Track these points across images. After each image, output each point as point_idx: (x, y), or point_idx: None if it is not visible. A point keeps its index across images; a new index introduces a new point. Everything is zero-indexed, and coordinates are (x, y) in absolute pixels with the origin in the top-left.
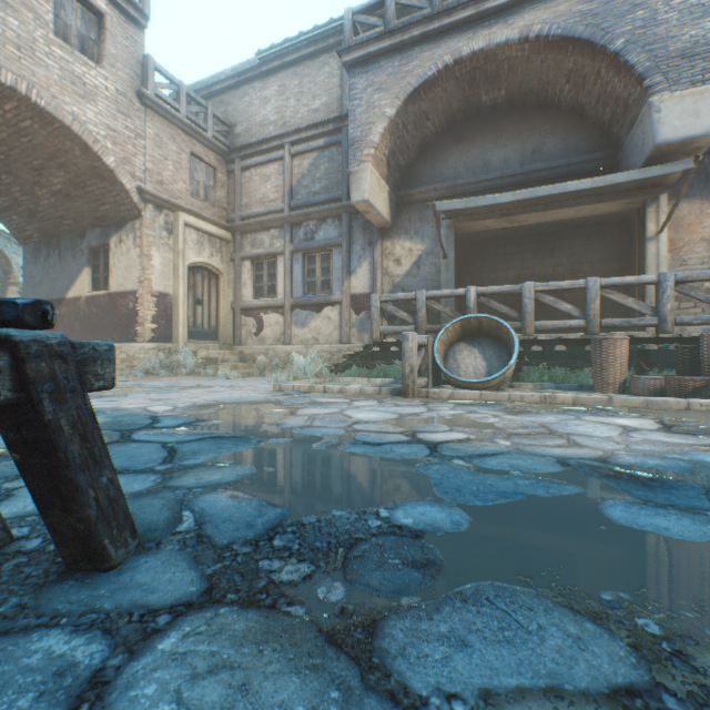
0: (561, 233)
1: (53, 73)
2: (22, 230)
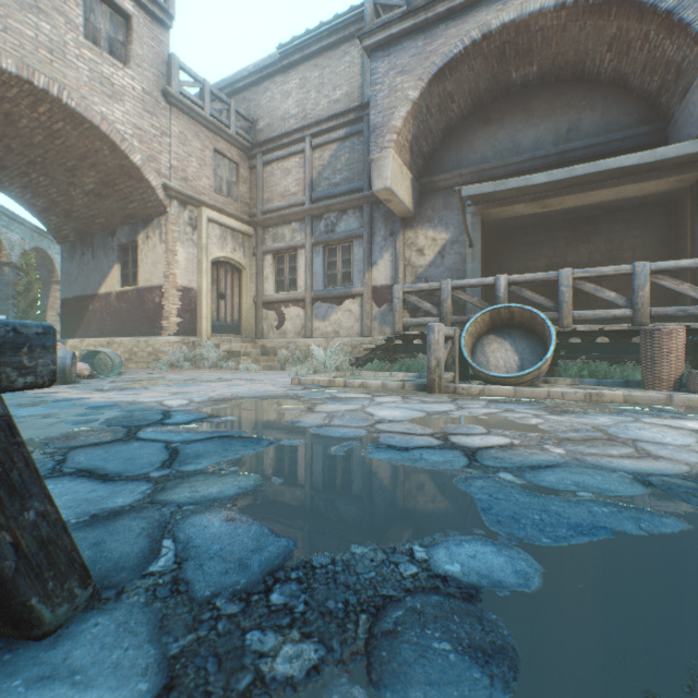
0: (598, 218)
1: (83, 75)
2: (60, 230)
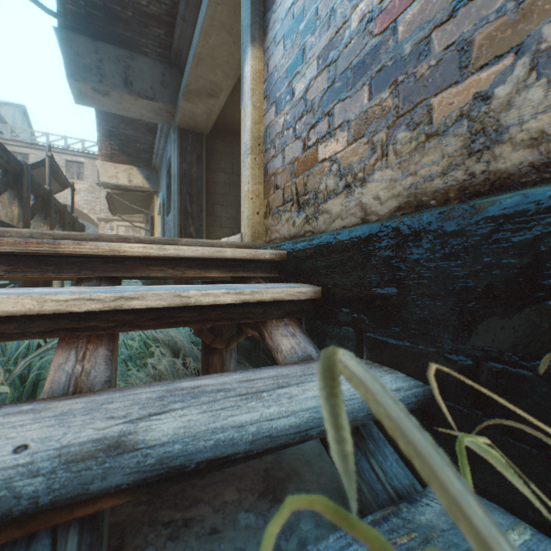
0: None
1: (66, 191)
2: None
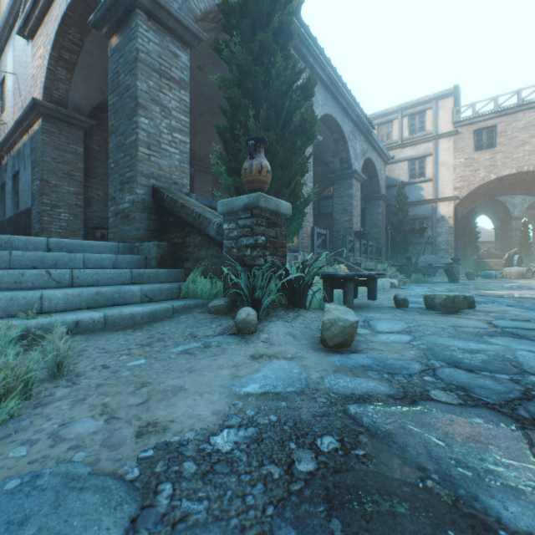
0: None
1: None
2: None
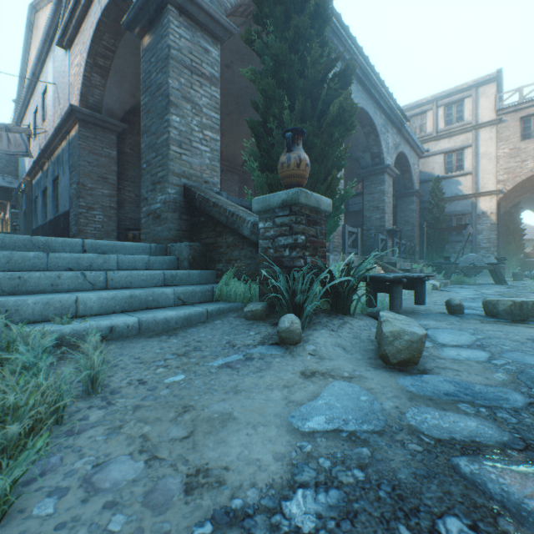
0: None
1: None
2: None
